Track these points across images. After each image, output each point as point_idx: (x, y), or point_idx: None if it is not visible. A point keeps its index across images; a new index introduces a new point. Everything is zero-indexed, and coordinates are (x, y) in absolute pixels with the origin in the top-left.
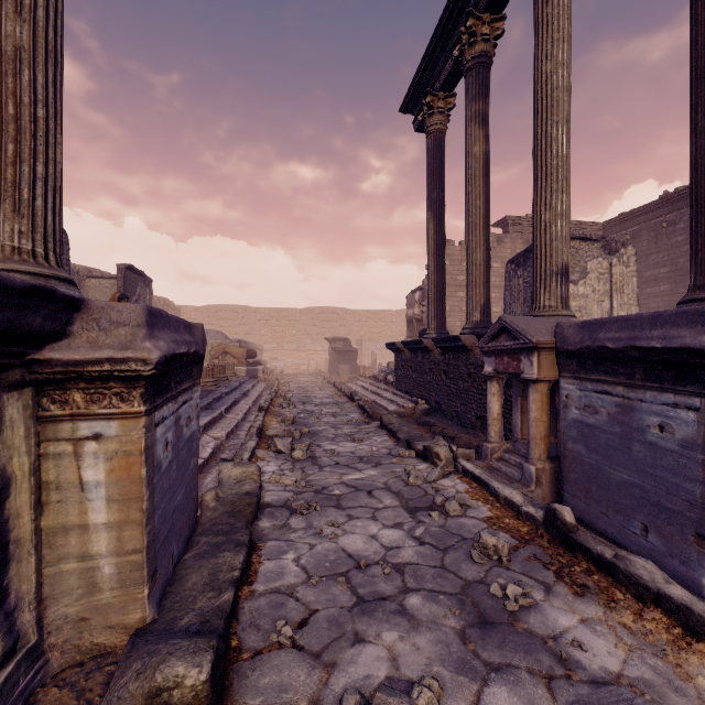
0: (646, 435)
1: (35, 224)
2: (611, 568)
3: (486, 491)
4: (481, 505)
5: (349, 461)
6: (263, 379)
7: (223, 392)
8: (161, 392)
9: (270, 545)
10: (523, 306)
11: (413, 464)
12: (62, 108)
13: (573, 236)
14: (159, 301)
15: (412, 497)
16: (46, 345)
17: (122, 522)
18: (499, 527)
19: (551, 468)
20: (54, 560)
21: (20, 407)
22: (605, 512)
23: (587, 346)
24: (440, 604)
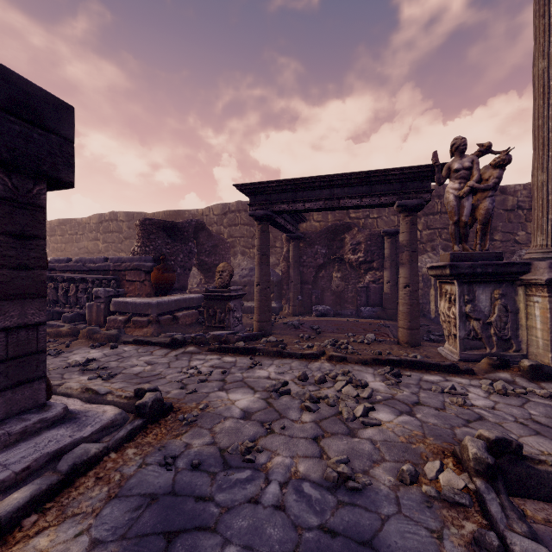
0: None
1: (548, 235)
2: None
3: None
4: None
5: None
6: None
7: None
8: None
9: None
10: None
11: None
12: None
13: None
14: None
15: None
16: (524, 275)
17: (543, 329)
18: None
19: None
20: (530, 335)
21: (521, 291)
22: None
23: None
24: None
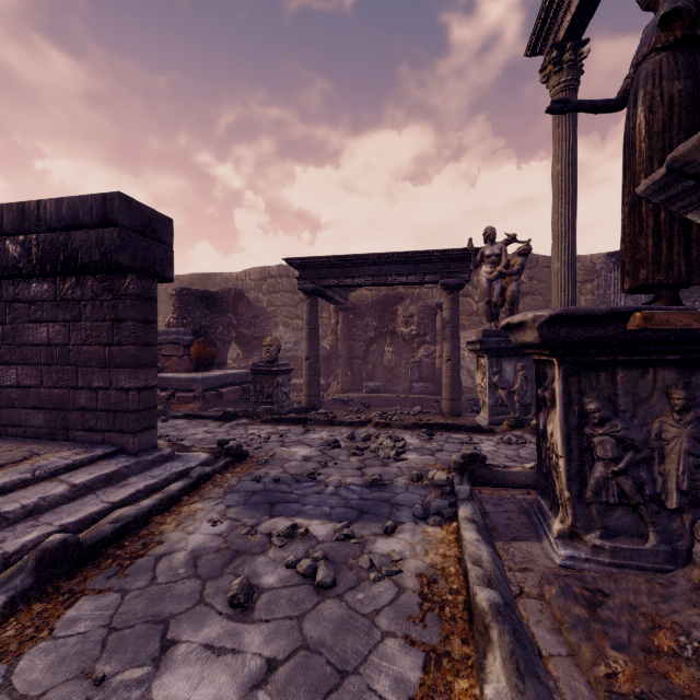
0: None
1: None
2: None
3: None
4: None
5: None
6: None
7: None
8: None
9: None
10: None
11: None
12: (573, 275)
13: None
14: None
15: None
16: None
17: None
18: None
19: None
20: None
21: None
22: None
23: None
24: None
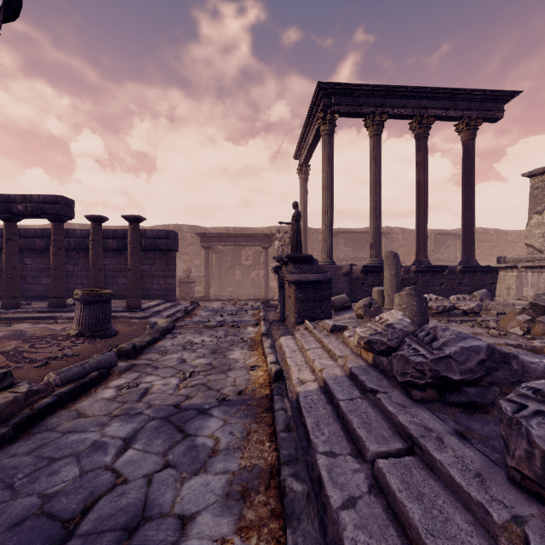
0: None
1: None
2: None
3: None
4: None
5: None
6: None
7: None
8: None
9: None
10: None
11: None
12: (306, 246)
13: (538, 172)
14: None
15: None
16: None
17: None
18: None
19: None
20: None
21: None
22: None
23: None
24: None
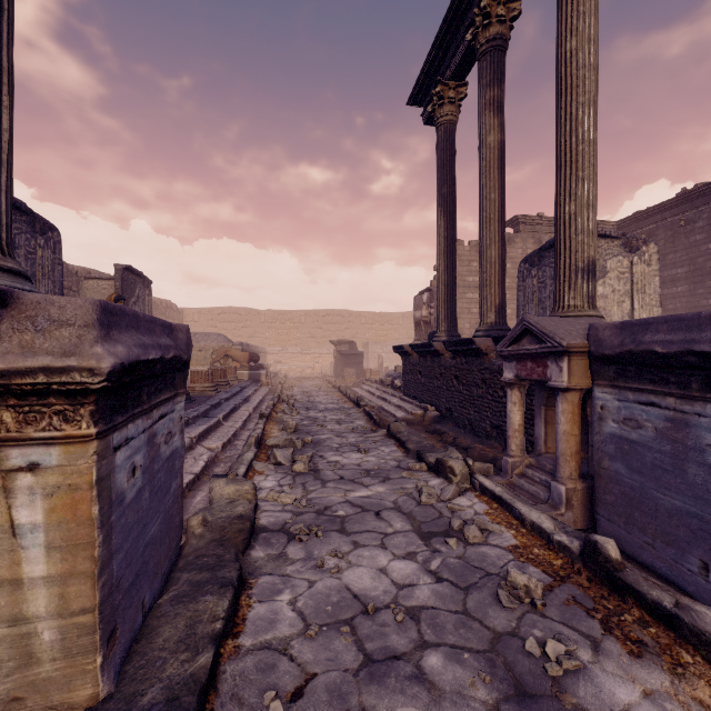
0: (705, 456)
1: None
2: (673, 621)
3: (509, 514)
4: (505, 530)
5: (355, 474)
6: (266, 383)
7: (222, 398)
8: (124, 408)
9: (263, 582)
10: (538, 308)
11: (425, 479)
12: (11, 66)
13: None
14: (161, 303)
15: (425, 519)
16: None
17: (67, 575)
18: (527, 558)
19: (583, 488)
20: None
21: None
22: (651, 543)
23: (629, 350)
24: (465, 666)
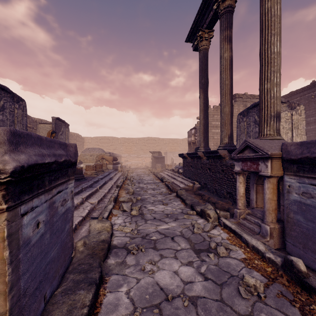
0: None
1: None
2: None
3: (239, 240)
4: (238, 249)
5: (161, 216)
6: (120, 171)
7: (99, 178)
8: (30, 190)
9: (112, 279)
10: (246, 136)
11: (195, 219)
12: None
13: None
14: (74, 134)
15: (197, 242)
16: None
17: None
18: (252, 266)
19: (278, 227)
20: None
21: None
22: None
23: (306, 156)
24: None
